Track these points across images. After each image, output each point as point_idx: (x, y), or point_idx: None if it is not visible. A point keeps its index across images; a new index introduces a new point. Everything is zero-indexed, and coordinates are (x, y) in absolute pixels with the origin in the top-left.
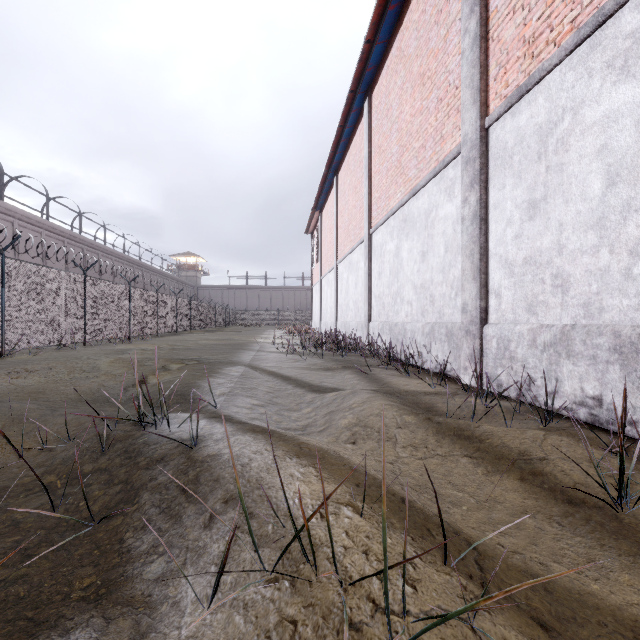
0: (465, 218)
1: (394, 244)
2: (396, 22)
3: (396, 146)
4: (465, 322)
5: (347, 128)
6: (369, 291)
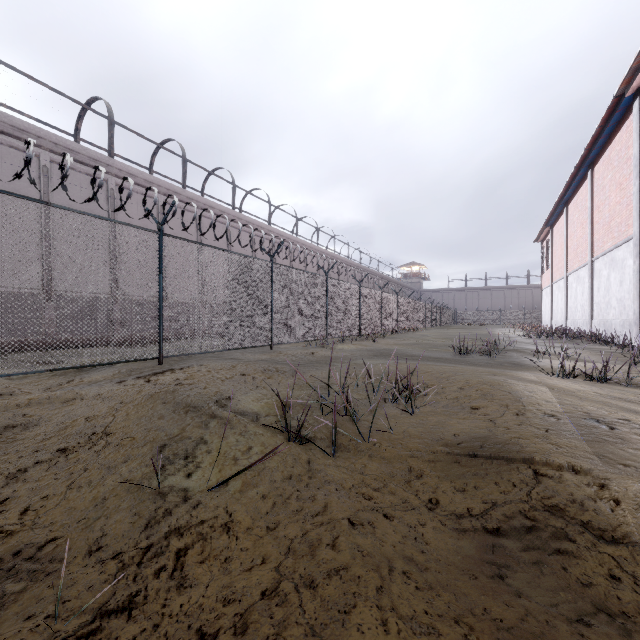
0: (634, 271)
1: (606, 272)
2: (607, 139)
3: (607, 213)
4: (634, 319)
5: (574, 182)
6: (591, 299)
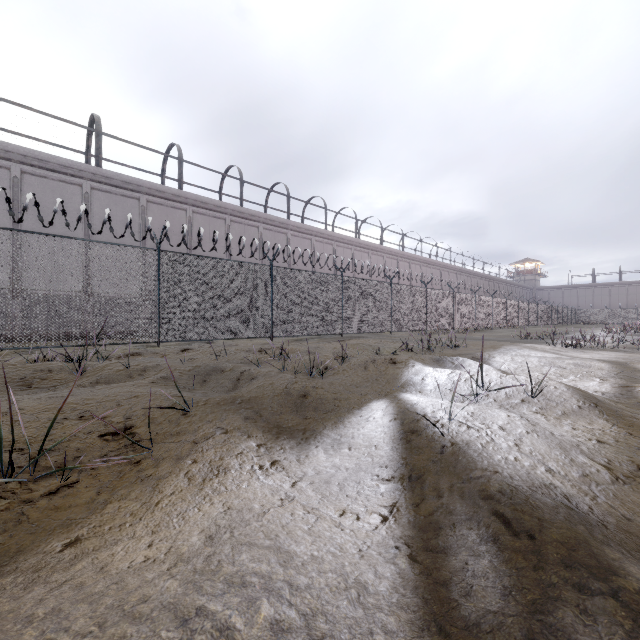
0: None
1: None
2: None
3: None
4: None
5: None
6: None
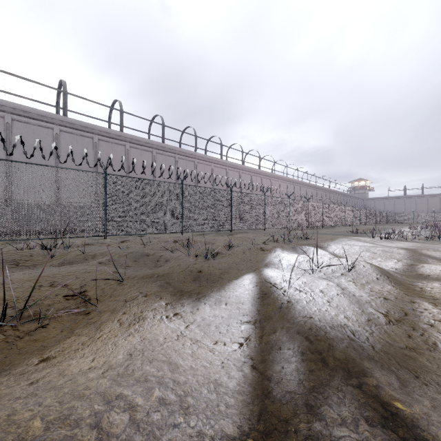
0: None
1: None
2: None
3: None
4: None
5: None
6: None
